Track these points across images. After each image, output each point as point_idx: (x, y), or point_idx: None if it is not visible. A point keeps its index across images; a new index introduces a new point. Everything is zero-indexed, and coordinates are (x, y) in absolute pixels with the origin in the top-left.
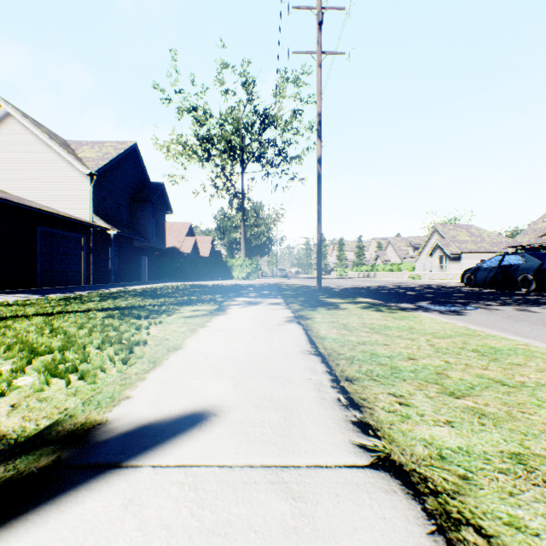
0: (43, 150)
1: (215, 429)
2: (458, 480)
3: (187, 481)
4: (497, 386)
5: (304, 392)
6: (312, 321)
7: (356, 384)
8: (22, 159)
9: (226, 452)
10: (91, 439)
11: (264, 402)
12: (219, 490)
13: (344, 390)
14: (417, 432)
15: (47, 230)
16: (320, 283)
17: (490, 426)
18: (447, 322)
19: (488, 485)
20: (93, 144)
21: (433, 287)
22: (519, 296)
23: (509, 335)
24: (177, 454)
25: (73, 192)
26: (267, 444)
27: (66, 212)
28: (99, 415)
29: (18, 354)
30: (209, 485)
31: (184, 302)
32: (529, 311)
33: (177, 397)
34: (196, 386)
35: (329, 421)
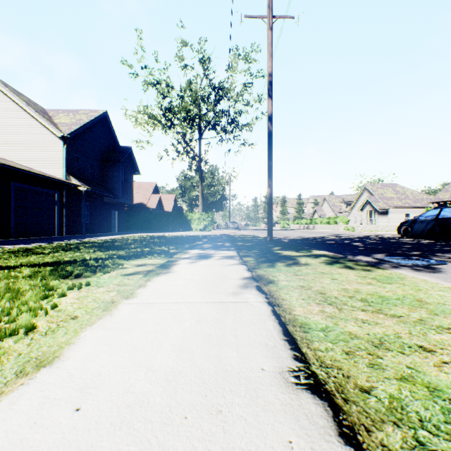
0: (22, 116)
1: None
2: None
3: None
4: None
5: None
6: (276, 285)
7: None
8: (3, 124)
9: None
10: None
11: None
12: None
13: None
14: None
15: (21, 186)
16: (271, 235)
17: None
18: None
19: None
20: (68, 112)
21: (372, 237)
22: None
23: None
24: None
25: (48, 153)
26: None
27: (41, 171)
28: None
29: None
30: None
31: (133, 255)
32: None
33: None
34: None
35: None
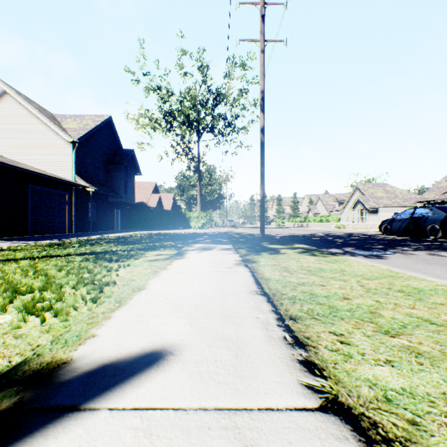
0: (34, 122)
1: (171, 368)
2: (408, 426)
3: (142, 426)
4: (427, 324)
5: (253, 330)
6: (257, 264)
7: (299, 323)
8: (17, 130)
9: (181, 393)
10: (54, 379)
11: (217, 340)
12: (173, 436)
13: (289, 328)
14: (360, 371)
15: (37, 188)
16: (263, 232)
17: (427, 366)
18: (372, 265)
19: (438, 431)
20: (75, 117)
21: (356, 235)
22: (428, 242)
23: (428, 277)
24: (134, 395)
25: (59, 156)
26: (220, 384)
27: (52, 173)
28: (65, 353)
29: (2, 294)
30: (163, 431)
31: (149, 248)
32: (439, 256)
33: (137, 336)
34: (156, 324)
35: (277, 360)
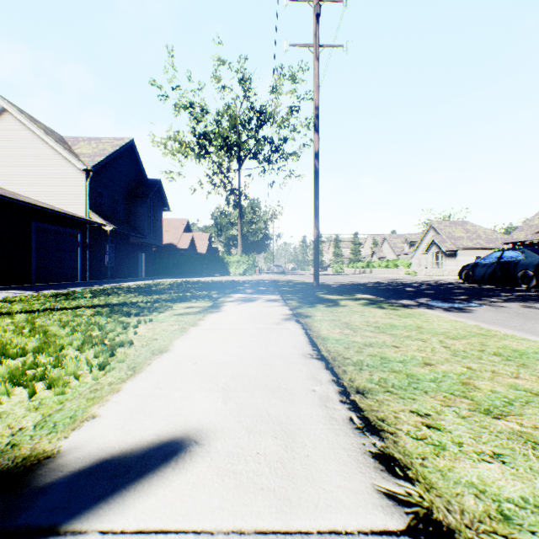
0: (39, 146)
1: (195, 466)
2: None
3: None
4: None
5: (307, 408)
6: (312, 319)
7: (369, 398)
8: (18, 155)
9: (207, 506)
10: (29, 483)
11: (260, 423)
12: None
13: (356, 406)
14: (460, 471)
15: (42, 226)
16: (317, 279)
17: None
18: (456, 320)
19: None
20: (90, 140)
21: (431, 283)
22: (520, 292)
23: (529, 335)
24: (139, 509)
25: (69, 188)
26: (263, 491)
27: (62, 208)
28: (50, 443)
29: None
30: None
31: (178, 298)
32: (536, 308)
33: (152, 417)
34: (178, 400)
35: (343, 452)
